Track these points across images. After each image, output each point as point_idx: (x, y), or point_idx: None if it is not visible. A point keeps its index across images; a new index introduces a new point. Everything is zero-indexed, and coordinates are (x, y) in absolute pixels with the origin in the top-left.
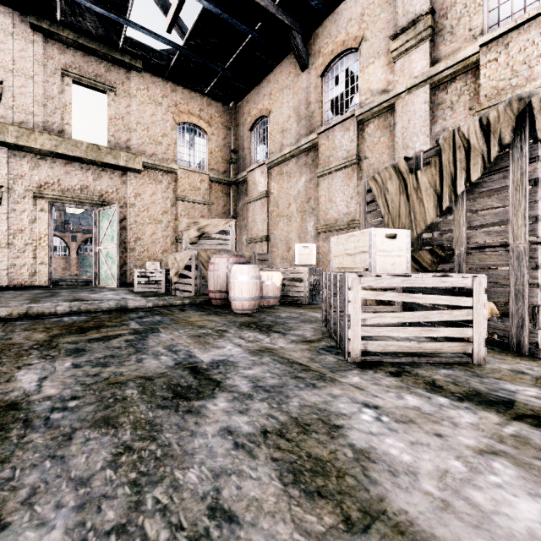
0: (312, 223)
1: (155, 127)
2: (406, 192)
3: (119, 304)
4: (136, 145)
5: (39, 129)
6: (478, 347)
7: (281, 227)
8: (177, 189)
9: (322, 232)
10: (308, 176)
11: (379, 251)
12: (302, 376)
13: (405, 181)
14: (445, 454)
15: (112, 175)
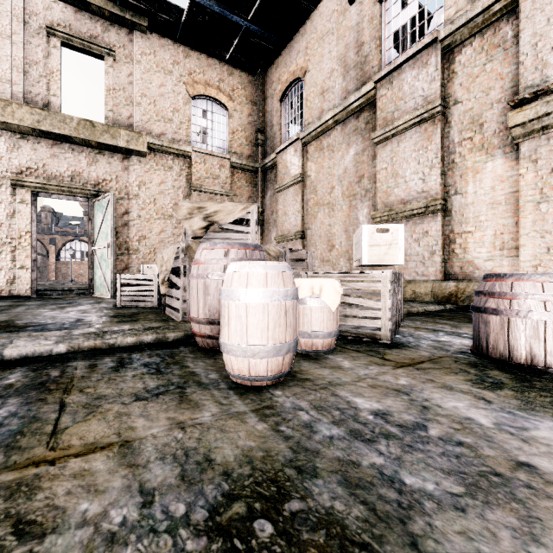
0: (365, 210)
1: (163, 100)
2: None
3: None
4: (140, 123)
5: (18, 101)
6: None
7: (320, 220)
8: (191, 177)
9: (382, 222)
10: (360, 145)
11: None
12: None
13: None
14: None
15: (111, 159)
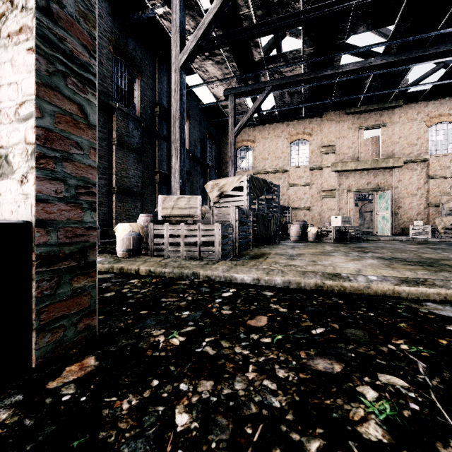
0: None
1: (411, 136)
2: None
3: (424, 239)
4: (398, 151)
5: (349, 160)
6: None
7: None
8: (429, 171)
9: None
10: None
11: None
12: None
13: None
14: None
15: (384, 173)
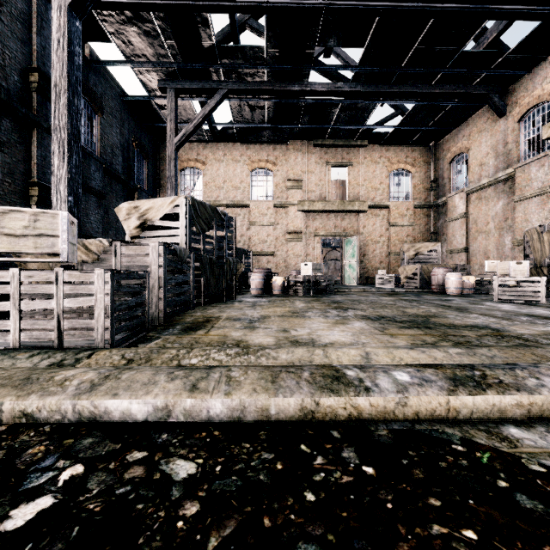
0: (509, 238)
1: (375, 179)
2: (540, 241)
3: (392, 289)
4: (363, 195)
5: (316, 199)
6: (542, 298)
7: (479, 241)
8: (390, 219)
9: (518, 246)
10: (506, 200)
11: (512, 269)
12: (476, 301)
13: (539, 236)
14: (500, 305)
15: (350, 216)
